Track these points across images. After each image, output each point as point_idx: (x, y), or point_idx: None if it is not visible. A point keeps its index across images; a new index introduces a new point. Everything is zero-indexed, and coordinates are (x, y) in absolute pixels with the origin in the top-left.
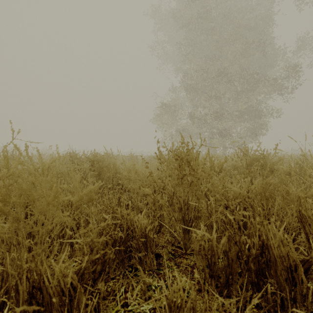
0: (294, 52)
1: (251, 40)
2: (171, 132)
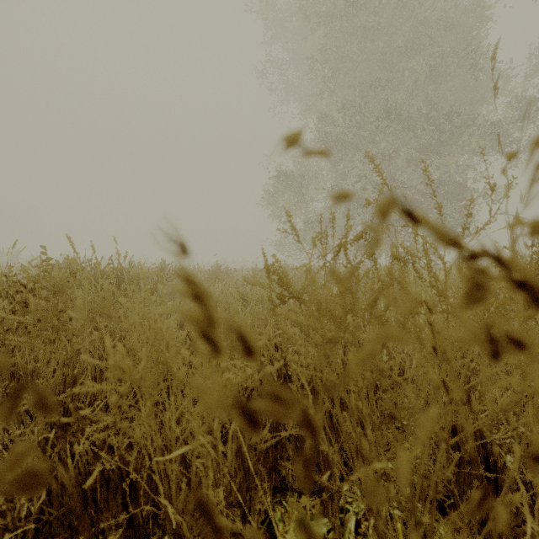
0: (525, 75)
1: (448, 48)
2: (297, 224)
